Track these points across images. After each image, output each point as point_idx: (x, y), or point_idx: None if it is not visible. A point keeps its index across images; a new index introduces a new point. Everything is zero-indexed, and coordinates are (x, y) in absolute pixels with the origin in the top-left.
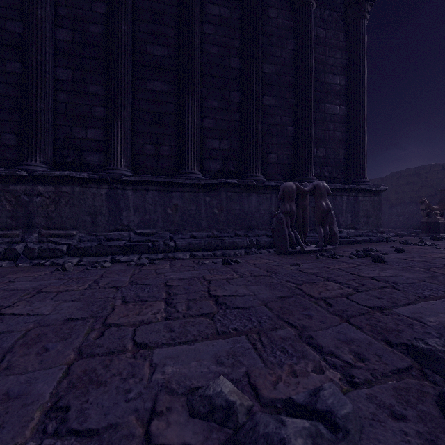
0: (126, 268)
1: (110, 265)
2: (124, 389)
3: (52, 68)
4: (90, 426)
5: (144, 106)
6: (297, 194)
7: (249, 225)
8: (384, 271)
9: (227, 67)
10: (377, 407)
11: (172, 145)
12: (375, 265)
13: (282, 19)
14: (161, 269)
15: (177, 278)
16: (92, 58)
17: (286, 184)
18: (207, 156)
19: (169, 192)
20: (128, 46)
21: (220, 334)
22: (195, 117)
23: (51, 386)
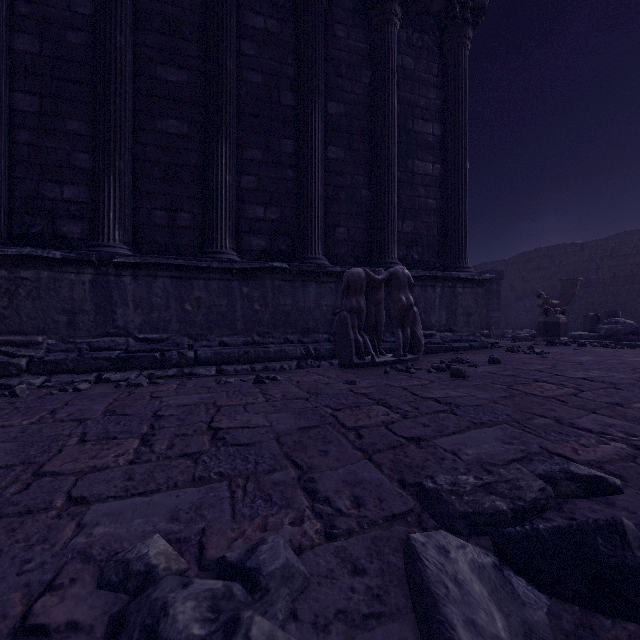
0: (111, 390)
1: (88, 387)
2: (23, 559)
3: (6, 92)
4: None
5: (152, 154)
6: (368, 284)
7: (305, 327)
8: (456, 390)
9: (276, 103)
10: (340, 562)
11: (194, 212)
12: (452, 381)
13: (354, 41)
14: (161, 392)
15: (177, 404)
16: (72, 81)
17: (353, 271)
18: (247, 229)
19: (188, 280)
20: (127, 66)
21: (195, 480)
22: (227, 173)
23: None
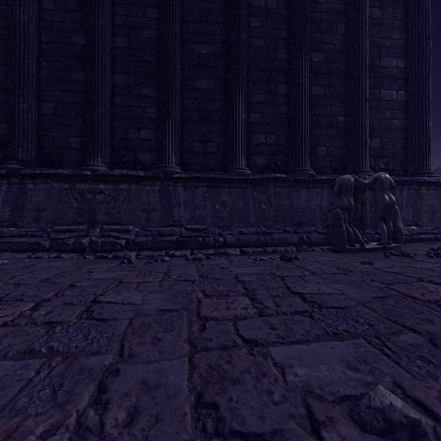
0: (185, 262)
1: (169, 259)
2: (264, 390)
3: (110, 74)
4: (251, 429)
5: (192, 104)
6: (354, 187)
7: (298, 221)
8: None
9: (274, 59)
10: None
11: (218, 142)
12: None
13: (332, 4)
14: (222, 264)
15: (245, 273)
16: (145, 62)
17: (343, 177)
18: (253, 151)
19: (217, 189)
20: (178, 47)
21: (331, 335)
22: (242, 112)
23: (184, 379)
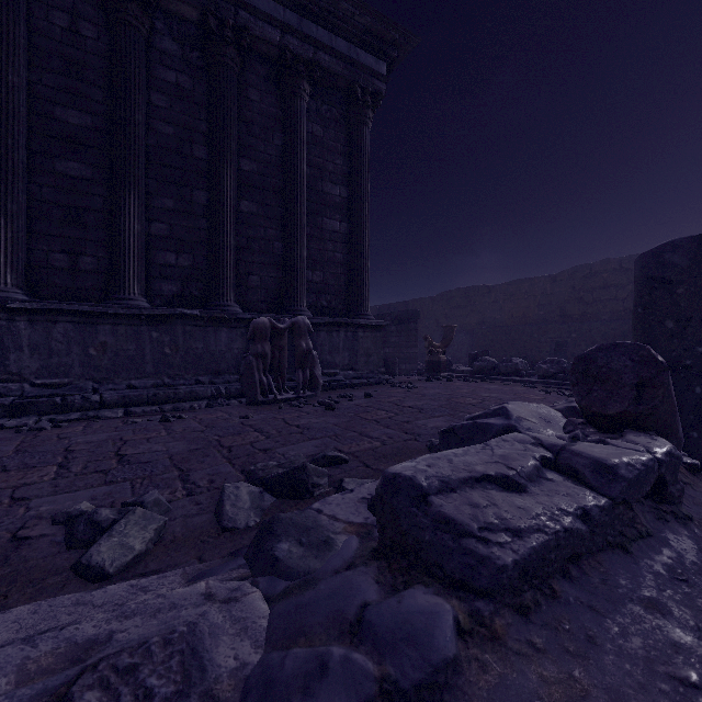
0: (12, 435)
1: None
2: None
3: None
4: None
5: (50, 195)
6: (274, 331)
7: (217, 369)
8: (319, 418)
9: (189, 155)
10: (190, 502)
11: (99, 256)
12: (323, 412)
13: (267, 105)
14: (68, 433)
15: (86, 442)
16: None
17: (259, 320)
18: (157, 275)
19: (92, 325)
20: (21, 105)
21: (106, 483)
22: (135, 222)
23: None
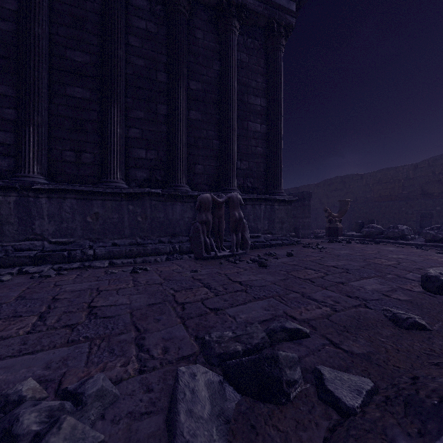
0: (26, 280)
1: (10, 278)
2: None
3: None
4: None
5: (63, 111)
6: (214, 204)
7: (173, 232)
8: (256, 275)
9: (154, 80)
10: (140, 386)
11: (95, 153)
12: (257, 269)
13: (208, 41)
14: (63, 281)
15: (71, 290)
16: (0, 57)
17: (203, 196)
18: (133, 165)
19: (89, 201)
20: (44, 49)
21: (68, 342)
22: (118, 127)
23: None
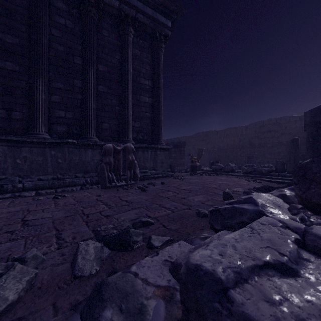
0: None
1: None
2: None
3: None
4: None
5: None
6: (115, 151)
7: (86, 170)
8: (137, 196)
9: (71, 61)
10: (58, 254)
11: (23, 112)
12: (140, 193)
13: (112, 39)
14: None
15: (7, 212)
16: None
17: (107, 145)
18: (55, 122)
19: (18, 147)
20: None
21: (10, 240)
22: (42, 94)
23: None
